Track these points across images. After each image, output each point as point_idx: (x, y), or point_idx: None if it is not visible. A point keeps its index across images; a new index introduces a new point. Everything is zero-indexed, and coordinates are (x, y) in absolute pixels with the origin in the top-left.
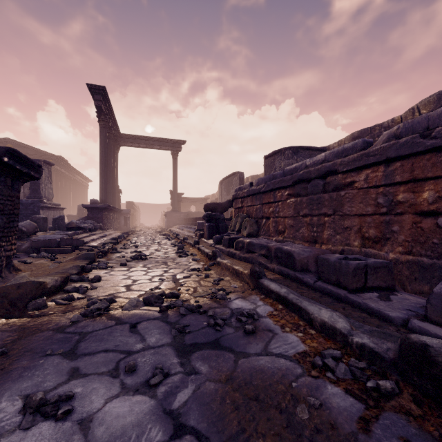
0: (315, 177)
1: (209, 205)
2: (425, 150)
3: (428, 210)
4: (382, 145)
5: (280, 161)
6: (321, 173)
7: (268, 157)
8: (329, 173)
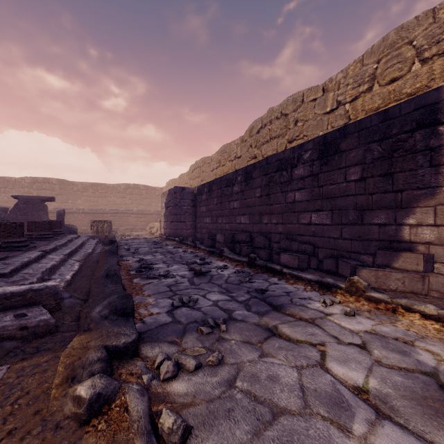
0: None
1: None
2: None
3: None
4: (53, 210)
5: None
6: None
7: None
8: None
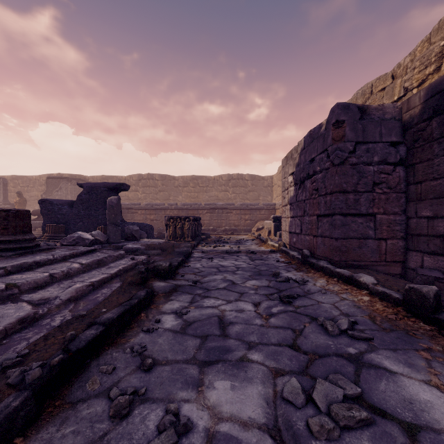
0: (125, 208)
1: (37, 211)
2: (152, 209)
3: (152, 219)
4: (145, 206)
5: (66, 184)
6: (127, 208)
7: (52, 178)
8: (130, 208)
